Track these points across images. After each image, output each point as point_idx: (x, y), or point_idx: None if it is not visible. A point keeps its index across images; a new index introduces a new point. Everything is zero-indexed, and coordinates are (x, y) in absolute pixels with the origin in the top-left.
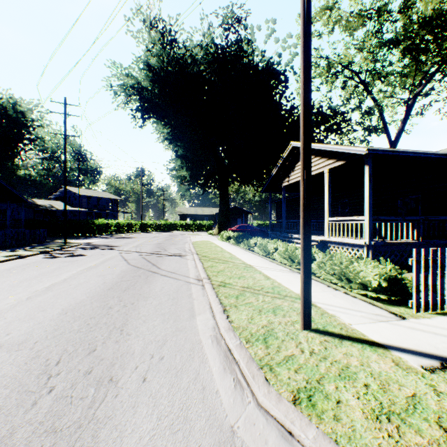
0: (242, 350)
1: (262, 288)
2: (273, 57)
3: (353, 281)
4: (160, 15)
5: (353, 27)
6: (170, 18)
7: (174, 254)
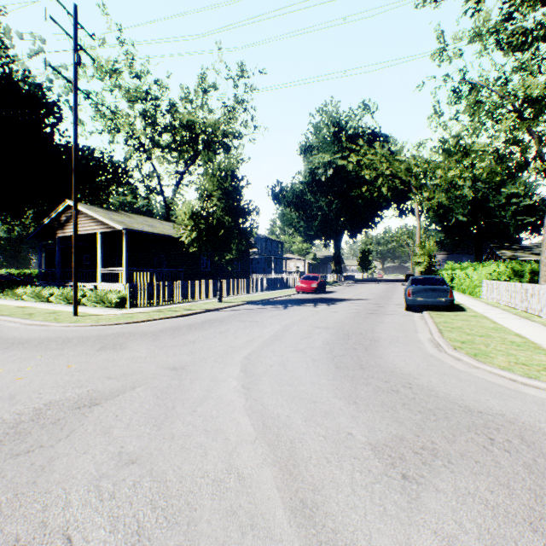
0: (46, 322)
1: (48, 312)
2: (43, 82)
3: (108, 303)
4: None
5: (133, 99)
6: None
7: None
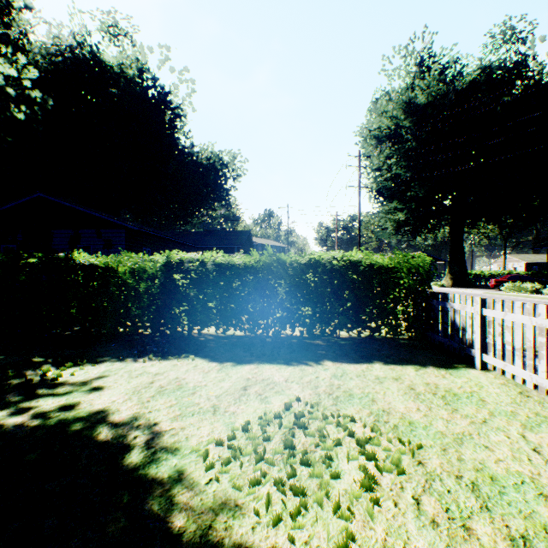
0: None
1: None
2: None
3: None
4: (430, 48)
5: None
6: (442, 50)
7: None
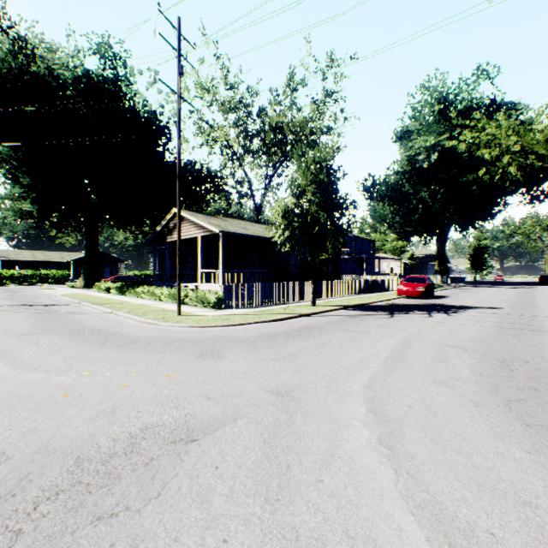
0: (155, 320)
1: (157, 310)
2: (156, 108)
3: (206, 303)
4: (4, 7)
5: (227, 110)
6: (21, 19)
7: (57, 304)
